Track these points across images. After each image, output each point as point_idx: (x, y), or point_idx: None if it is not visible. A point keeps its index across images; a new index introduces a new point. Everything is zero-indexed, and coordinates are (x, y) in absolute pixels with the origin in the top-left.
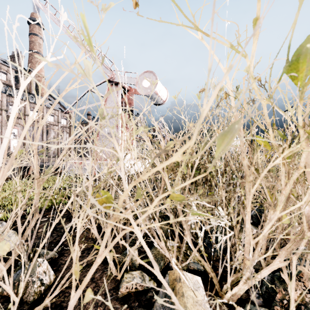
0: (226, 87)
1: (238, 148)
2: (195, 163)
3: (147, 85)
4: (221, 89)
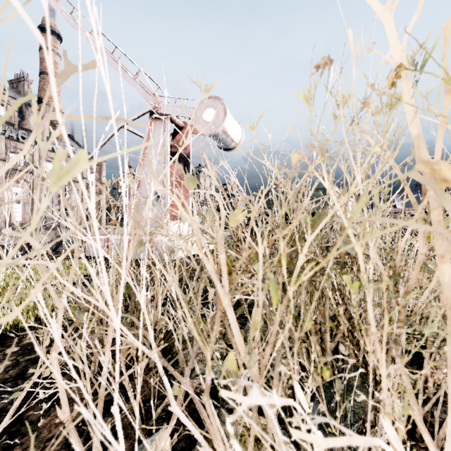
0: (389, 61)
1: (436, 232)
2: (298, 261)
3: (210, 119)
4: (345, 102)
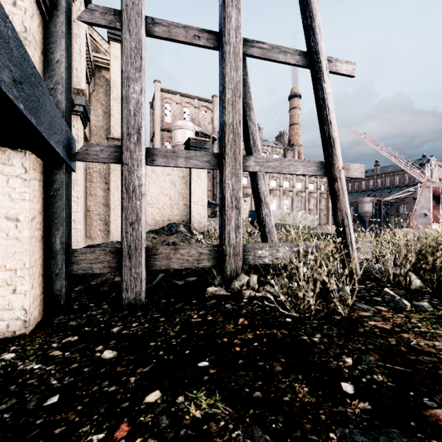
0: None
1: None
2: None
3: None
4: None
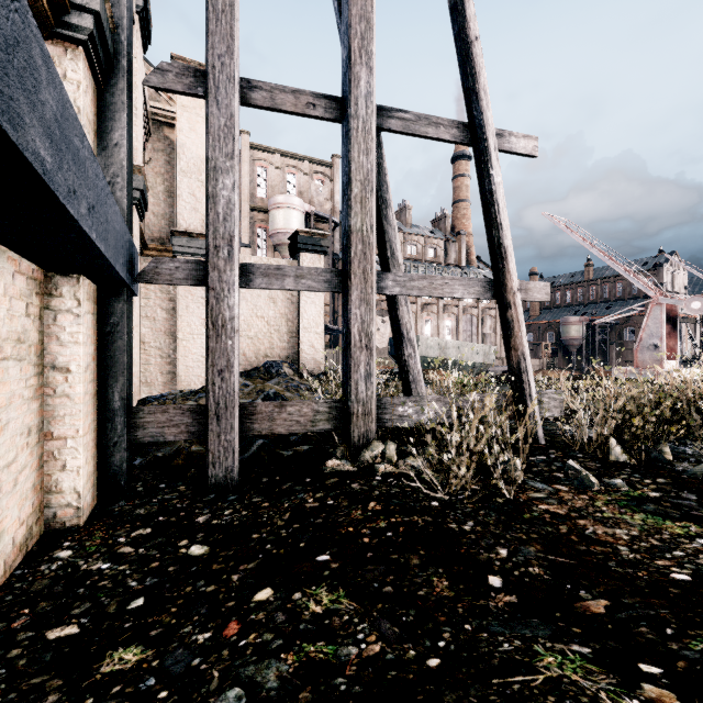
0: None
1: None
2: None
3: (696, 307)
4: None
